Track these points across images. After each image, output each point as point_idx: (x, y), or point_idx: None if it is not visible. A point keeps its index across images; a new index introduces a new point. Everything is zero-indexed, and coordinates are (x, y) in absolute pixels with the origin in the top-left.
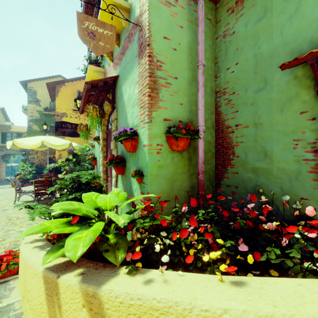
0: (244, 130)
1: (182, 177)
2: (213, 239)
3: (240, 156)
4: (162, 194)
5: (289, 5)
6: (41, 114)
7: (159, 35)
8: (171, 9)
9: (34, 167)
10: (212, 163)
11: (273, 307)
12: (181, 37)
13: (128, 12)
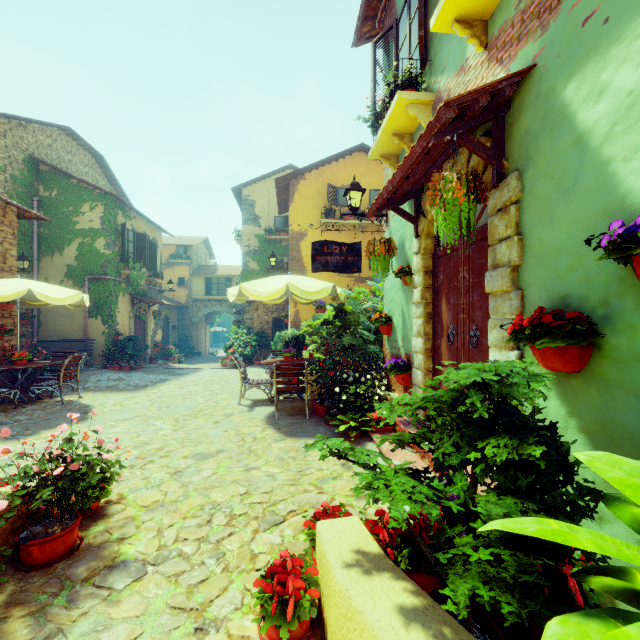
0: None
1: None
2: None
3: None
4: None
5: None
6: (261, 241)
7: None
8: None
9: (252, 335)
10: None
11: None
12: None
13: None
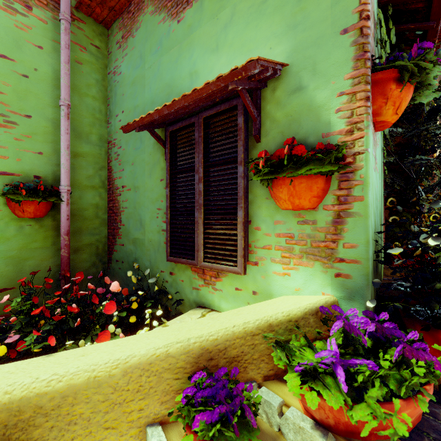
0: (128, 194)
1: (42, 254)
2: (16, 334)
3: (125, 225)
4: None
5: (155, 61)
6: None
7: None
8: (16, 18)
9: None
10: (103, 233)
11: None
12: (39, 60)
13: None
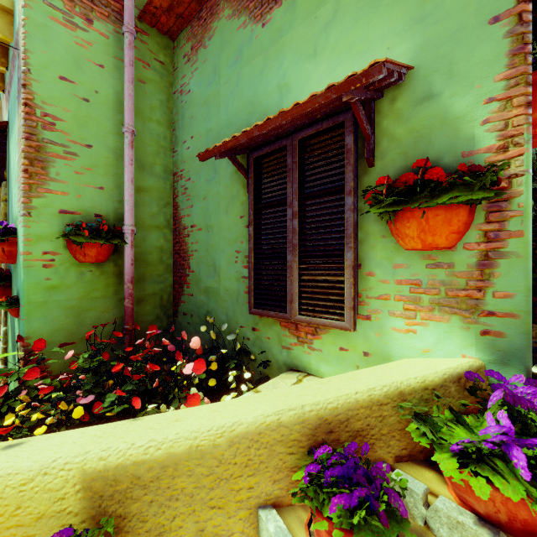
0: (198, 234)
1: (103, 304)
2: (85, 395)
3: (195, 271)
4: (56, 333)
5: (233, 75)
6: None
7: (50, 72)
8: (77, 34)
9: None
10: (168, 281)
11: (2, 463)
12: (100, 81)
13: (11, 15)
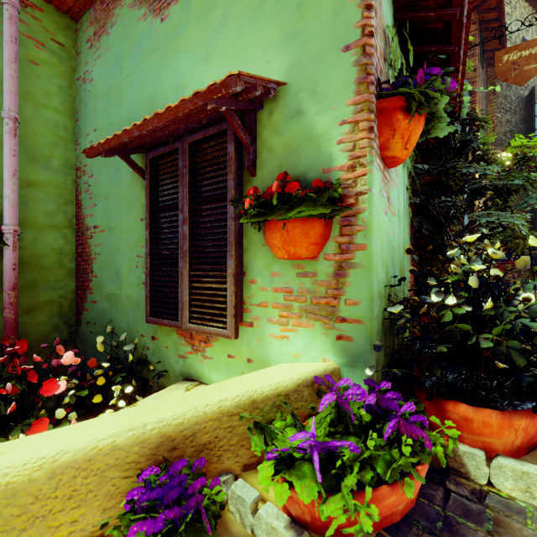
0: (101, 236)
1: None
2: None
3: (98, 276)
4: None
5: (134, 68)
6: None
7: None
8: None
9: None
10: (70, 286)
11: None
12: None
13: None
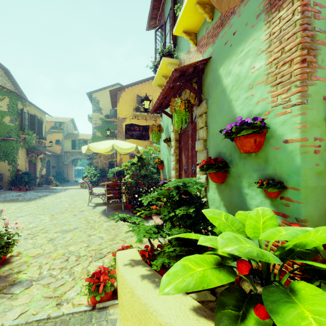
0: None
1: None
2: None
3: None
4: (321, 218)
5: None
6: (103, 121)
7: None
8: None
9: (98, 170)
10: None
11: None
12: None
13: None
